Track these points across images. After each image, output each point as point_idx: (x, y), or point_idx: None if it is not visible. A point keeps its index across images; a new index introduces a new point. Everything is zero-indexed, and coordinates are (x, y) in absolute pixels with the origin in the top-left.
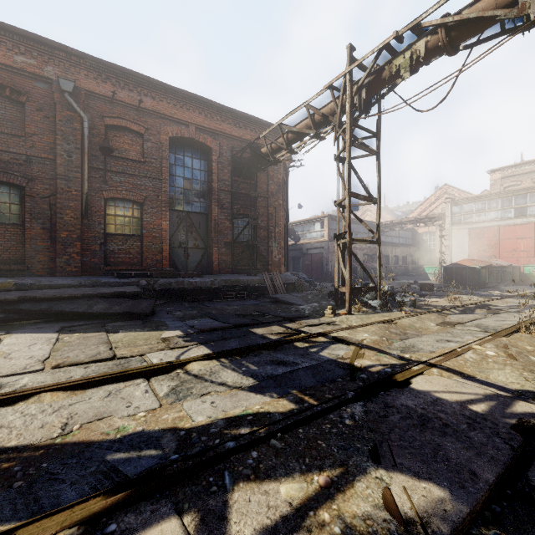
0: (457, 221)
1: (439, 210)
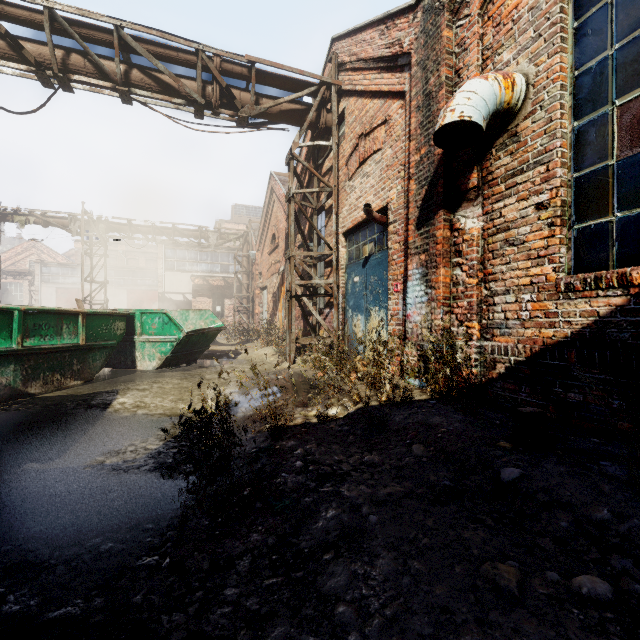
0: (47, 280)
1: (27, 262)
